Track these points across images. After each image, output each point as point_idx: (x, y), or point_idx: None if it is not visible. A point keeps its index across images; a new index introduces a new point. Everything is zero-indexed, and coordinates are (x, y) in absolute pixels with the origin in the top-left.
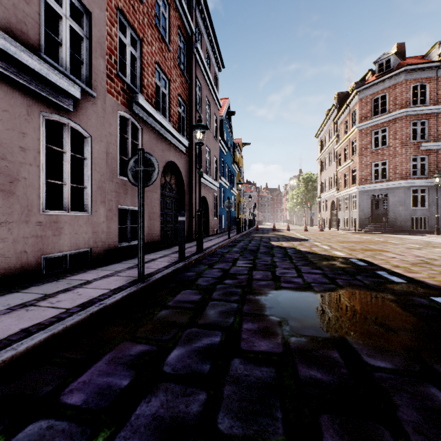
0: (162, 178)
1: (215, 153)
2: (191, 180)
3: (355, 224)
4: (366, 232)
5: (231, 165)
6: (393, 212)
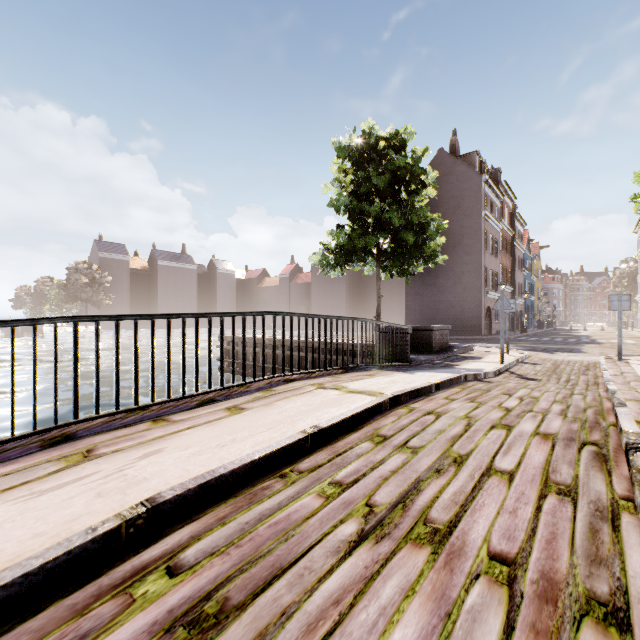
0: None
1: (521, 281)
2: None
3: None
4: None
5: (530, 277)
6: None
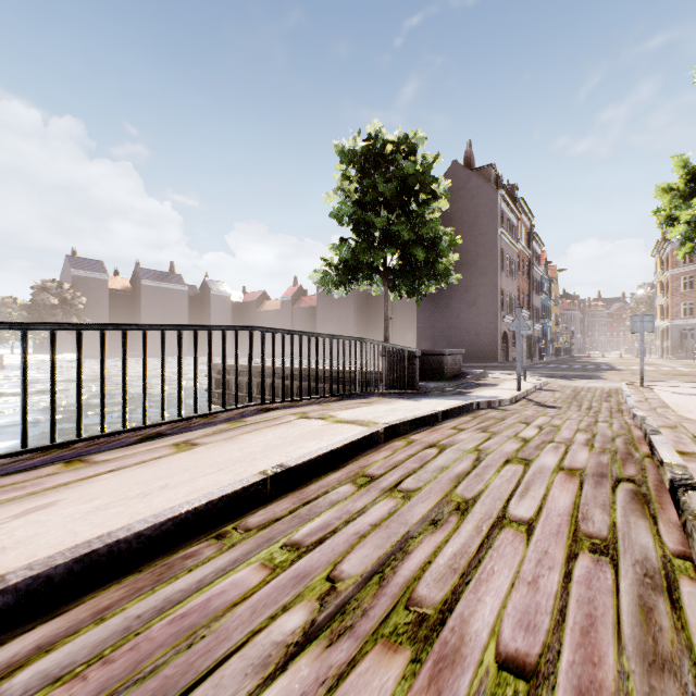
0: None
1: (538, 306)
2: None
3: (662, 352)
4: (670, 358)
5: (547, 302)
6: None
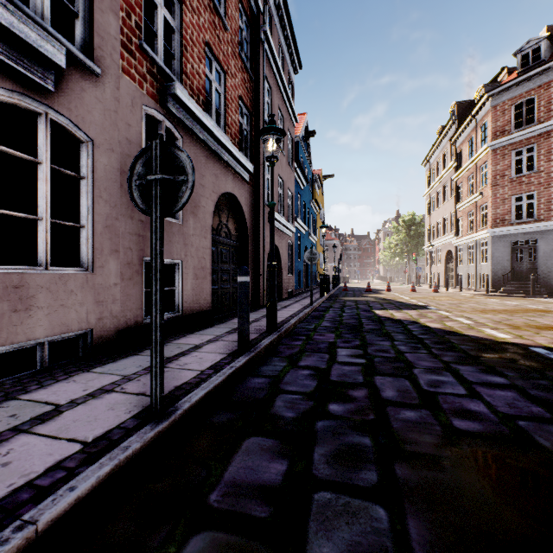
0: (216, 217)
1: (289, 185)
2: (257, 221)
3: (488, 283)
4: (505, 295)
5: (310, 203)
6: (545, 266)
